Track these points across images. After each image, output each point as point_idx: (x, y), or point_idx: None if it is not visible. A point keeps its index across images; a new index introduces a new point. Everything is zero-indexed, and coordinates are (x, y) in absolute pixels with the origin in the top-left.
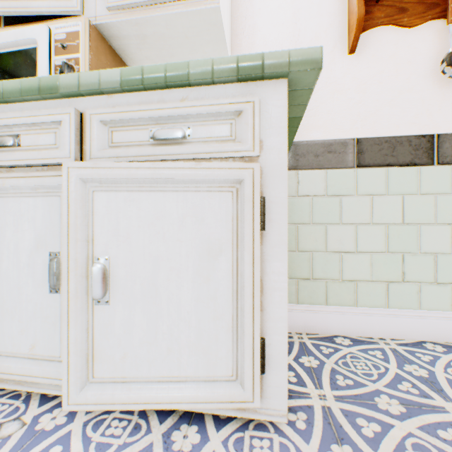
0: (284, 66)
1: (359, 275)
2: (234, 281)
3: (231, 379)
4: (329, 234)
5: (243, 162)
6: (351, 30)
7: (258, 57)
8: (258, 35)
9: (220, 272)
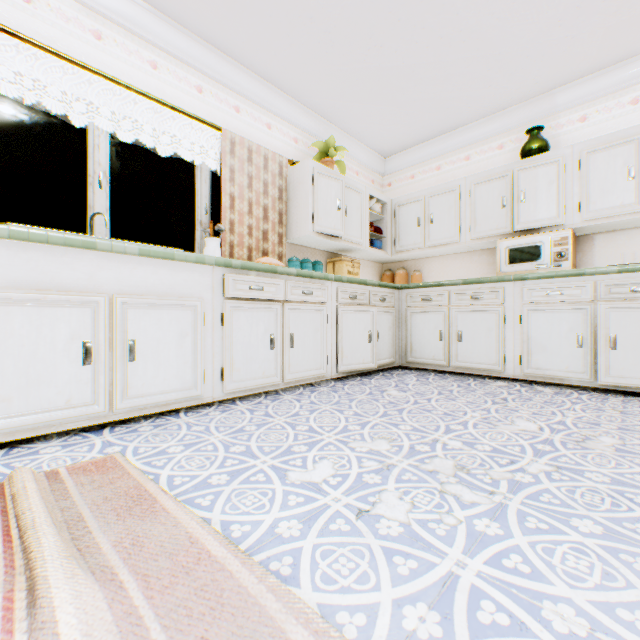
0: None
1: None
2: None
3: None
4: None
5: None
6: None
7: None
8: None
9: None
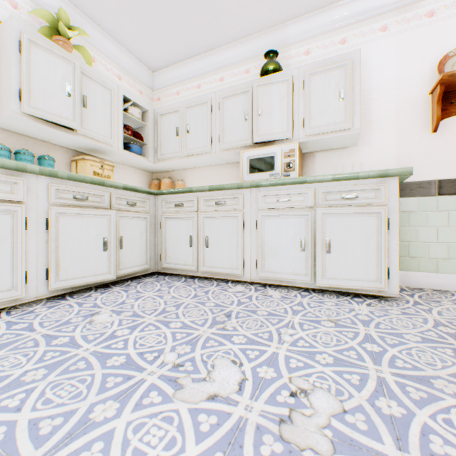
0: (397, 174)
1: (439, 256)
2: (376, 247)
3: (375, 281)
4: (419, 232)
5: (379, 206)
6: (433, 122)
7: (386, 171)
8: (373, 126)
9: (371, 244)
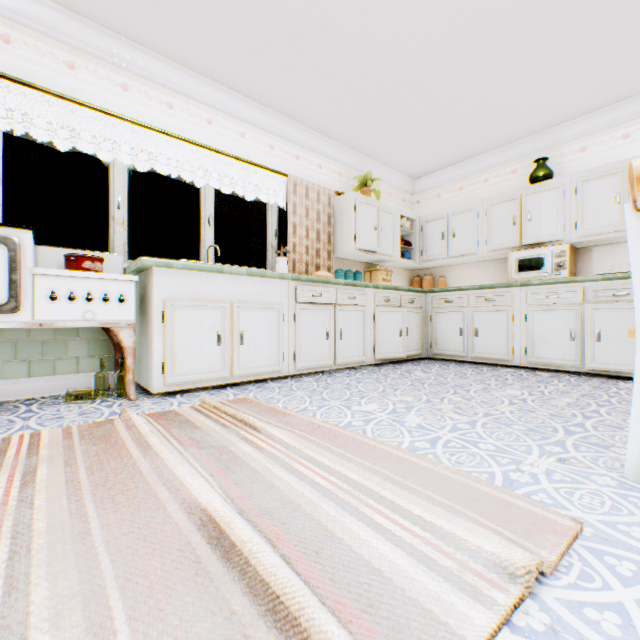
0: None
1: None
2: None
3: None
4: None
5: None
6: None
7: None
8: None
9: None
